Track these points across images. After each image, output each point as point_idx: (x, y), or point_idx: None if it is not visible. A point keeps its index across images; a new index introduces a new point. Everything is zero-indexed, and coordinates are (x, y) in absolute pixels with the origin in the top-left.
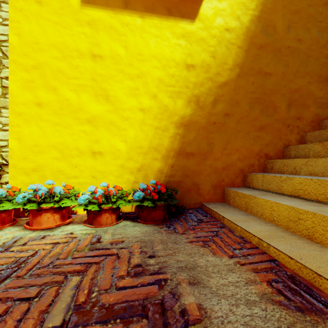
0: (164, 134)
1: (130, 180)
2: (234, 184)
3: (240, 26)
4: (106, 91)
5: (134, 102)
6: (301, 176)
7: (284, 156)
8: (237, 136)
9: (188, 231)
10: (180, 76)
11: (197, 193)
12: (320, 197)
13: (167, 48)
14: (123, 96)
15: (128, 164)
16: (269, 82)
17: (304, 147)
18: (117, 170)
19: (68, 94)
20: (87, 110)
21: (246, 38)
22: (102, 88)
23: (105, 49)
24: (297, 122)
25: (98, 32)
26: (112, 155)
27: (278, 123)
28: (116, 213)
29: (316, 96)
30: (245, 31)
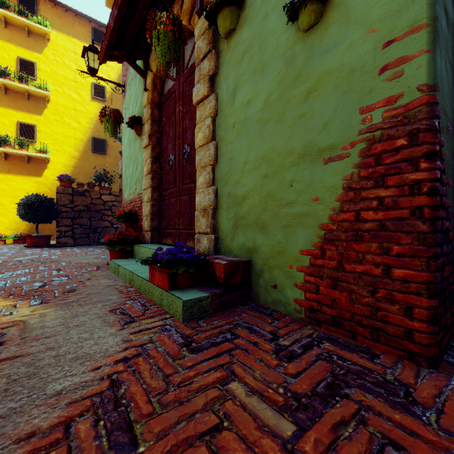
0: None
1: (11, 232)
2: None
3: None
4: None
5: (13, 206)
6: None
7: None
8: None
9: None
10: None
11: None
12: None
13: (28, 187)
14: (8, 203)
15: (10, 227)
16: None
17: None
18: (5, 229)
19: None
20: None
21: None
22: None
23: None
24: None
25: None
26: (2, 224)
27: None
28: (4, 241)
29: None
30: None
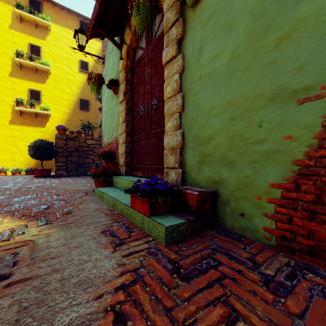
0: None
1: (24, 167)
2: None
3: None
4: (17, 145)
5: (25, 148)
6: None
7: None
8: None
9: None
10: None
11: None
12: None
13: (36, 134)
14: (22, 146)
15: (24, 163)
16: None
17: None
18: (20, 164)
19: (5, 146)
20: (11, 150)
21: None
22: (15, 144)
23: (16, 135)
24: None
25: (14, 131)
26: (18, 161)
27: None
28: (20, 173)
29: None
30: None
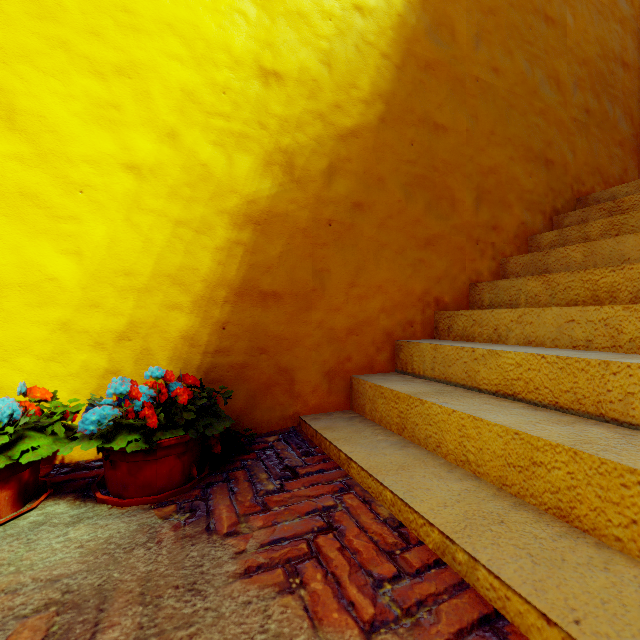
0: (201, 241)
1: (93, 366)
2: (373, 366)
3: (386, 9)
4: (5, 95)
5: (107, 143)
6: (513, 348)
7: (469, 303)
8: (380, 257)
9: (249, 522)
10: (244, 93)
11: (289, 394)
12: (564, 397)
13: (208, 13)
14: (70, 119)
15: (88, 322)
16: (442, 145)
17: (508, 285)
18: (46, 339)
19: None
20: None
21: (398, 38)
22: None
23: None
24: (492, 235)
25: None
26: (29, 292)
27: (458, 235)
28: (15, 482)
29: (522, 187)
30: (397, 23)
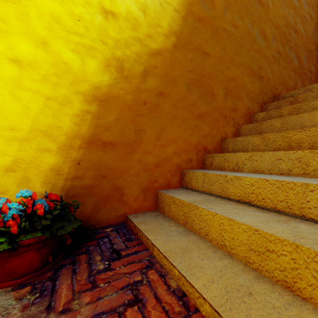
0: (63, 110)
1: None
2: (170, 184)
3: None
4: None
5: None
6: (248, 174)
7: (221, 149)
8: (173, 123)
9: (80, 299)
10: (92, 22)
11: (120, 202)
12: (280, 204)
13: None
14: None
15: None
16: (207, 63)
17: (242, 140)
18: None
19: None
20: None
21: (183, 2)
22: None
23: None
24: (233, 113)
25: None
26: None
27: (216, 113)
28: None
29: (248, 89)
30: None
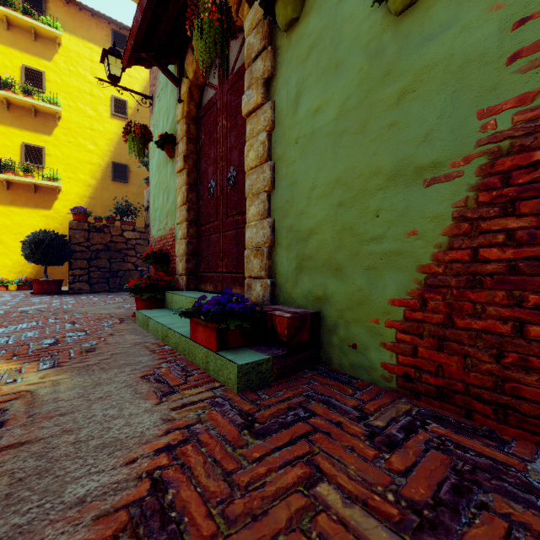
0: None
1: (14, 277)
2: None
3: None
4: (1, 239)
5: (17, 244)
6: None
7: None
8: None
9: None
10: None
11: None
12: None
13: (35, 221)
14: (11, 241)
15: (13, 270)
16: None
17: None
18: (7, 272)
19: None
20: None
21: None
22: None
23: (0, 222)
24: None
25: None
26: (4, 266)
27: None
28: (7, 287)
29: None
30: None
